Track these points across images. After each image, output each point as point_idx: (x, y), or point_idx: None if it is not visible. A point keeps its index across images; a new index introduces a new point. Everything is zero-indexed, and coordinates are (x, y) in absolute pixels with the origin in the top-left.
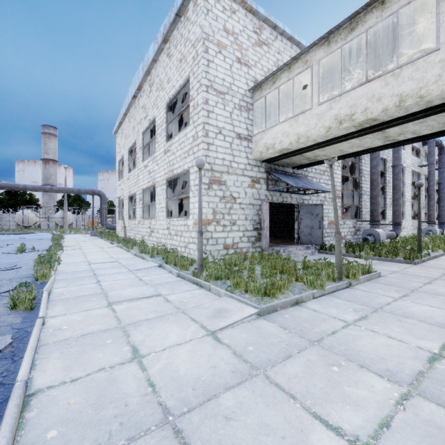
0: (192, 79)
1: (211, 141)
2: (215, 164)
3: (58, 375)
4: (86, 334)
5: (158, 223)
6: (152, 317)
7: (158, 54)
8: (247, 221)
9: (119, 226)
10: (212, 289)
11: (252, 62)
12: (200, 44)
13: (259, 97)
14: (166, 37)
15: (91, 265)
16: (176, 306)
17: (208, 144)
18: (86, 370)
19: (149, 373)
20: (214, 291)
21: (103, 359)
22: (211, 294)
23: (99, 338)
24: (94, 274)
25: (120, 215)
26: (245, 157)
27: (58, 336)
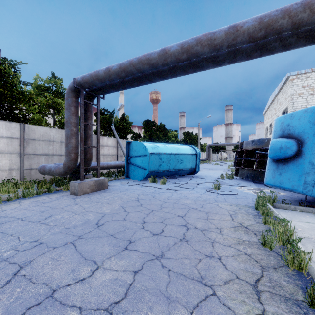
0: (288, 108)
1: None
2: None
3: None
4: None
5: None
6: None
7: (279, 92)
8: None
9: None
10: None
11: None
12: (290, 98)
13: None
14: (281, 88)
15: None
16: None
17: None
18: None
19: None
20: None
21: None
22: None
23: None
24: None
25: None
26: None
27: None
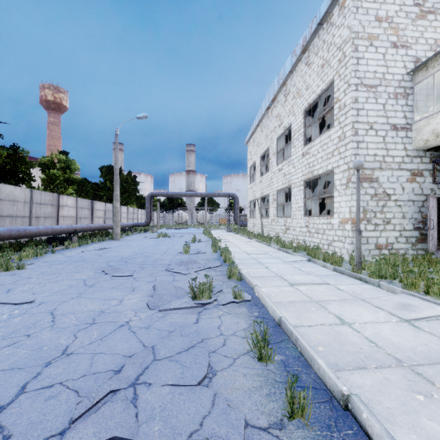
0: (337, 81)
1: (360, 139)
2: (366, 161)
3: (295, 321)
4: (291, 301)
5: (295, 221)
6: (335, 299)
7: (295, 65)
8: (405, 219)
9: (251, 223)
10: (382, 286)
11: (412, 40)
12: (348, 45)
13: (422, 78)
14: (305, 48)
15: (250, 255)
16: (352, 294)
17: (358, 142)
18: (312, 322)
19: (364, 335)
20: (385, 288)
21: (319, 319)
22: (382, 290)
23: (304, 306)
24: (258, 262)
25: (251, 214)
26: (401, 149)
27: (273, 299)
